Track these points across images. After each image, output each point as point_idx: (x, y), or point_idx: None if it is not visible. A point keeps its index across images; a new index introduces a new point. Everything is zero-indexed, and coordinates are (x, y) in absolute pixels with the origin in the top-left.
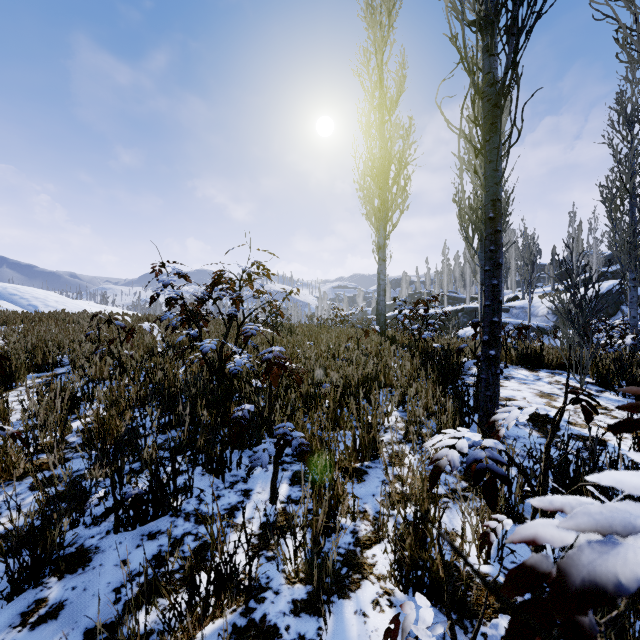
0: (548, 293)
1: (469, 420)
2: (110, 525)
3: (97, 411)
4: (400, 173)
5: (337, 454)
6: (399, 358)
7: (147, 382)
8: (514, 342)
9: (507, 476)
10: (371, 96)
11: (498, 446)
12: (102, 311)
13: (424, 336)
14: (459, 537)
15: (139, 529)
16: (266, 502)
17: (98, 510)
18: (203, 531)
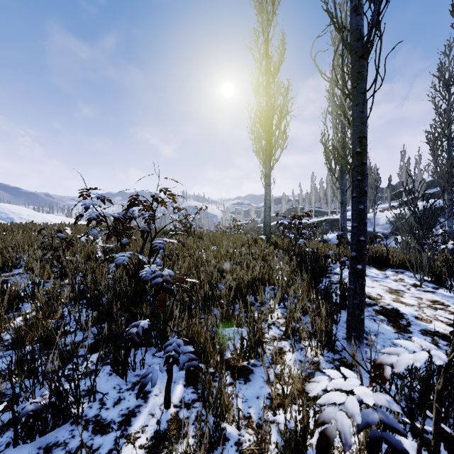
0: (386, 208)
1: (337, 318)
2: (12, 435)
3: (24, 315)
4: (281, 121)
5: (228, 351)
6: (280, 260)
7: (79, 284)
8: None
9: (408, 453)
10: (259, 64)
11: (392, 406)
12: (55, 224)
13: (299, 243)
14: (336, 449)
15: (38, 440)
16: (161, 406)
17: (6, 417)
18: (97, 443)
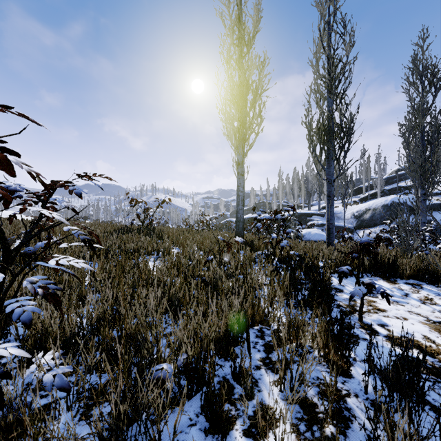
0: (348, 203)
1: None
2: None
3: None
4: (256, 99)
5: None
6: (263, 273)
7: None
8: (337, 240)
9: None
10: (231, 30)
11: None
12: None
13: (282, 244)
14: None
15: None
16: None
17: None
18: None
